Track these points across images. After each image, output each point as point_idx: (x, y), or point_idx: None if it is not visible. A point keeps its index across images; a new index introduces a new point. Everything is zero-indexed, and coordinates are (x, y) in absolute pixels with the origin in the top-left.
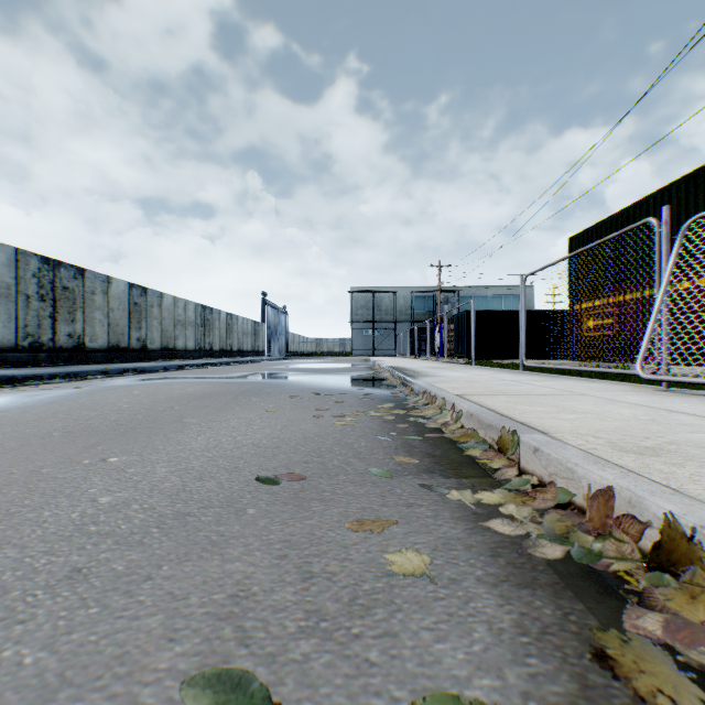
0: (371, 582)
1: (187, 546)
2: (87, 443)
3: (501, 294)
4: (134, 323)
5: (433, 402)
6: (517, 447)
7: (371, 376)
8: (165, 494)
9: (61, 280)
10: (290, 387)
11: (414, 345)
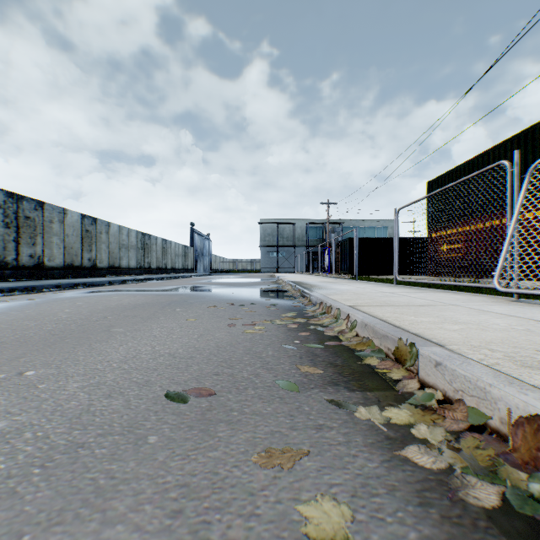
0: None
1: (66, 497)
2: (13, 354)
3: (375, 225)
4: (86, 246)
5: (329, 312)
6: (416, 359)
7: (276, 288)
8: (67, 416)
9: (23, 211)
10: (210, 298)
11: (309, 264)
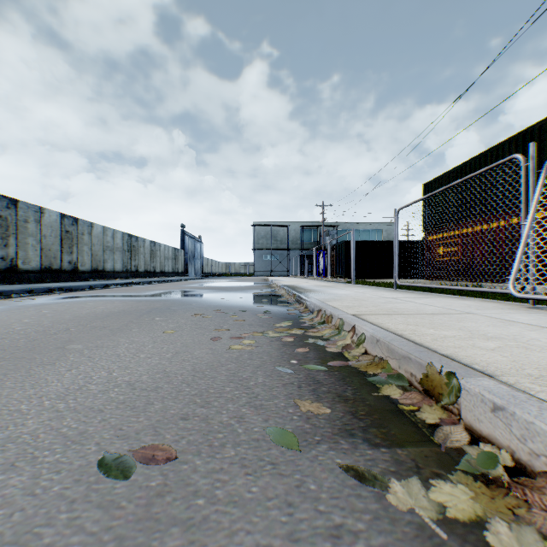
0: None
1: None
2: None
3: (369, 229)
4: (66, 248)
5: (329, 321)
6: (458, 396)
7: (269, 293)
8: None
9: None
10: (196, 304)
11: (303, 267)
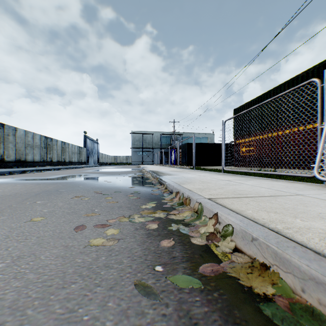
0: None
1: None
2: None
3: (200, 136)
4: None
5: (187, 203)
6: None
7: (140, 176)
8: None
9: None
10: (83, 186)
11: (162, 159)
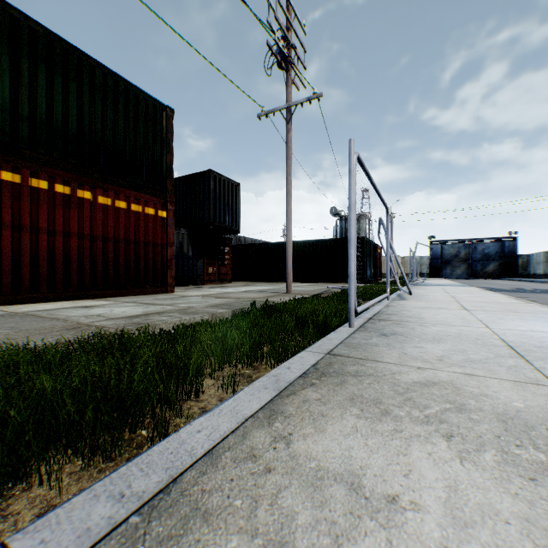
0: (544, 303)
1: None
2: None
3: None
4: None
5: None
6: None
7: None
8: None
9: None
10: None
11: None
